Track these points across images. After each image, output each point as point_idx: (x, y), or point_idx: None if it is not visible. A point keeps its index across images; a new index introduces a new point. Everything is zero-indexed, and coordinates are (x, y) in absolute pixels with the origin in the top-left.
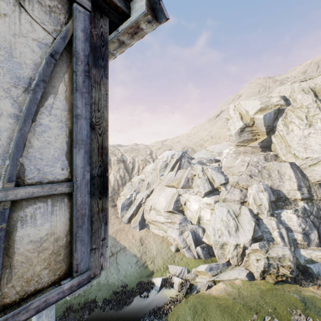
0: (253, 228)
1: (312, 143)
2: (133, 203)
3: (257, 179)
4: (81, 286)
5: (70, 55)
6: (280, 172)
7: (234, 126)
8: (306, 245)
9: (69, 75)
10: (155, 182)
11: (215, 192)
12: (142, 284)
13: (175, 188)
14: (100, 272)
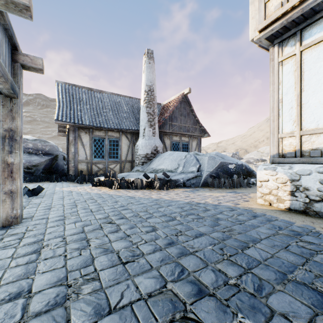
0: None
1: None
2: None
3: None
4: None
5: (197, 144)
6: None
7: None
8: None
9: (197, 147)
10: None
11: None
12: None
13: None
14: None
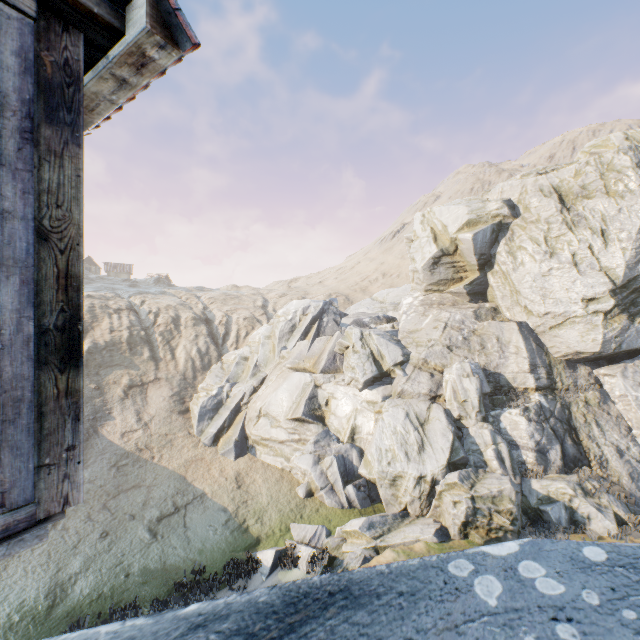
0: (450, 445)
1: (554, 287)
2: (224, 406)
3: (461, 354)
4: (12, 533)
5: None
6: (501, 341)
7: (422, 253)
8: (541, 471)
9: None
10: (270, 363)
11: (385, 380)
12: (236, 565)
13: (309, 374)
14: (63, 509)
